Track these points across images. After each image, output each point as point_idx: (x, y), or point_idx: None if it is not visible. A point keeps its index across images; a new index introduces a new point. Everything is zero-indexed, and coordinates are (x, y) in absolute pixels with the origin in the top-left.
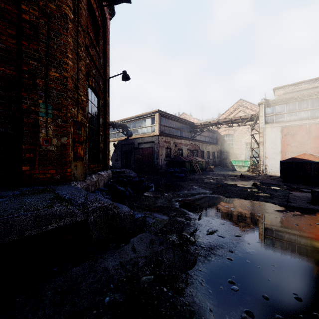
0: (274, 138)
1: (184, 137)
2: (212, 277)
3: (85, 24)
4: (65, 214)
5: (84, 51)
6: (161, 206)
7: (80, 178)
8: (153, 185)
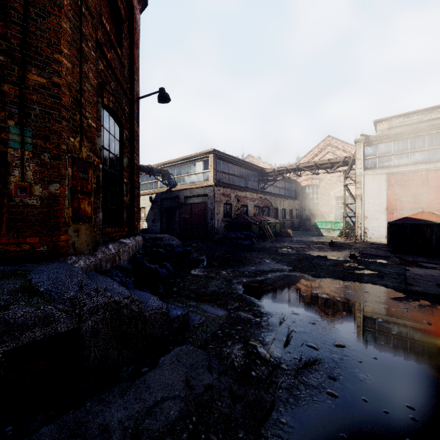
0: (377, 190)
1: (250, 189)
2: (305, 438)
3: (97, 9)
4: (32, 322)
5: (93, 49)
6: (216, 292)
7: (85, 250)
8: (204, 257)
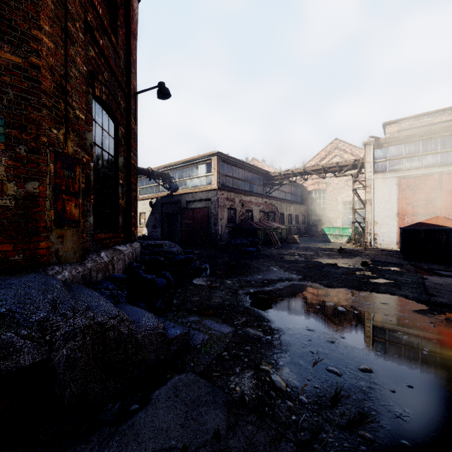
0: (387, 195)
1: (255, 193)
2: None
3: None
4: None
5: (82, 30)
6: (220, 305)
7: (72, 259)
8: (207, 266)
